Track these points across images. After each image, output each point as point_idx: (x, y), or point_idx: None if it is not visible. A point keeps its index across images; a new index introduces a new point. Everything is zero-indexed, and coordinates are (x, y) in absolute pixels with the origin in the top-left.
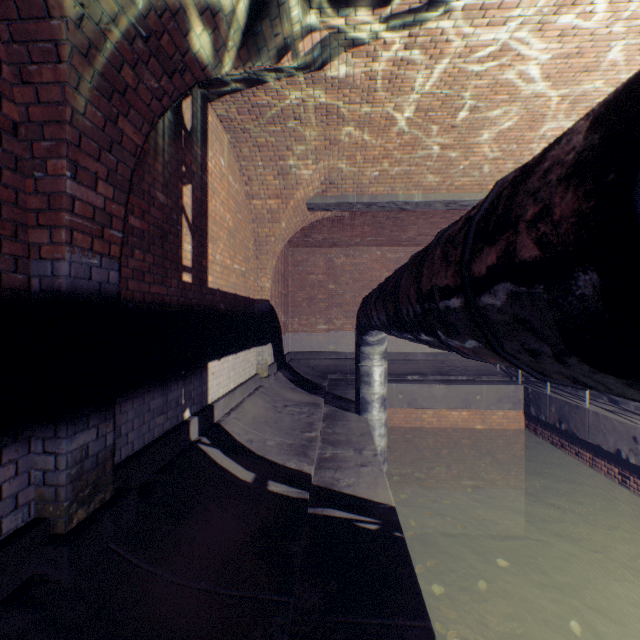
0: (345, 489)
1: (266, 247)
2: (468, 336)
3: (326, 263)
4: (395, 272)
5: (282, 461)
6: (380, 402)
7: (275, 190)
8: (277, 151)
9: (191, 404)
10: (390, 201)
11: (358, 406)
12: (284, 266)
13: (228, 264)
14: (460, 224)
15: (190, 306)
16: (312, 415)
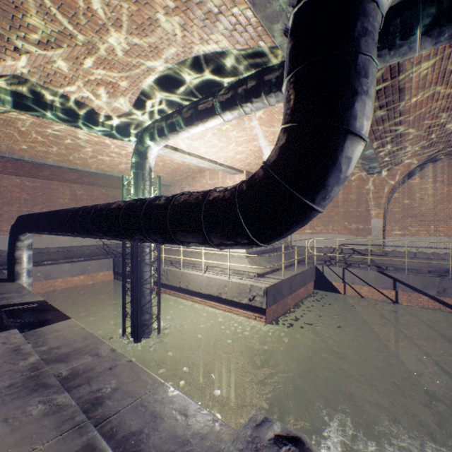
0: (17, 302)
1: None
2: (68, 232)
3: None
4: (48, 213)
5: None
6: (29, 273)
7: None
8: None
9: None
10: (35, 161)
11: (12, 277)
12: None
13: None
14: (67, 213)
15: None
16: None
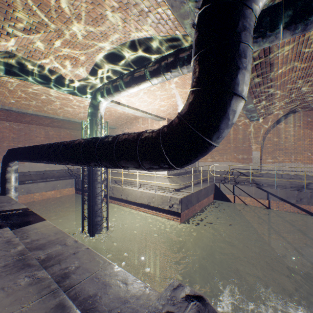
0: (8, 209)
1: None
2: (44, 160)
3: None
4: (30, 147)
5: None
6: (16, 189)
7: None
8: None
9: None
10: (20, 111)
11: (4, 192)
12: None
13: None
14: (43, 147)
15: None
16: None
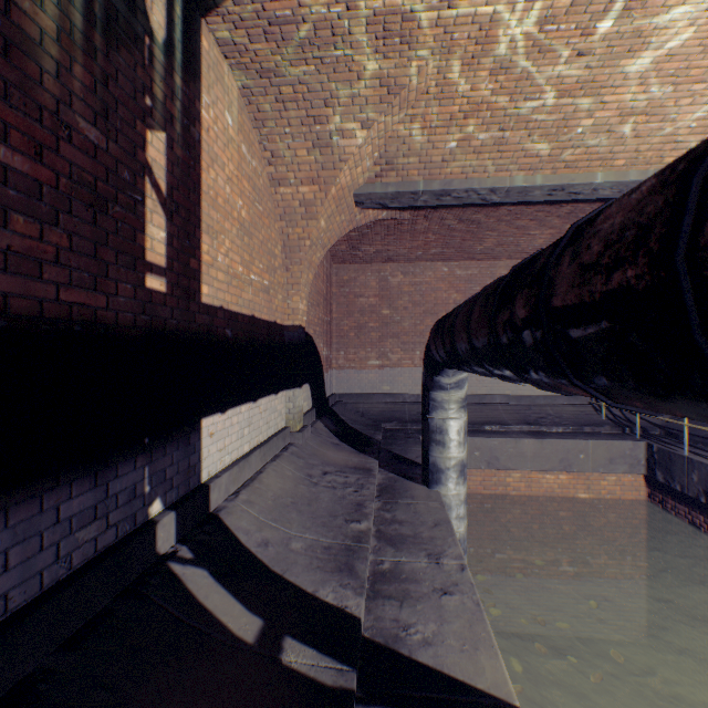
0: (420, 653)
1: (299, 254)
2: None
3: (379, 283)
4: (572, 230)
5: (312, 586)
6: (458, 470)
7: (310, 171)
8: (311, 108)
9: (165, 490)
10: (470, 188)
11: (426, 475)
12: (326, 286)
13: (239, 272)
14: None
15: (163, 330)
16: (362, 489)
